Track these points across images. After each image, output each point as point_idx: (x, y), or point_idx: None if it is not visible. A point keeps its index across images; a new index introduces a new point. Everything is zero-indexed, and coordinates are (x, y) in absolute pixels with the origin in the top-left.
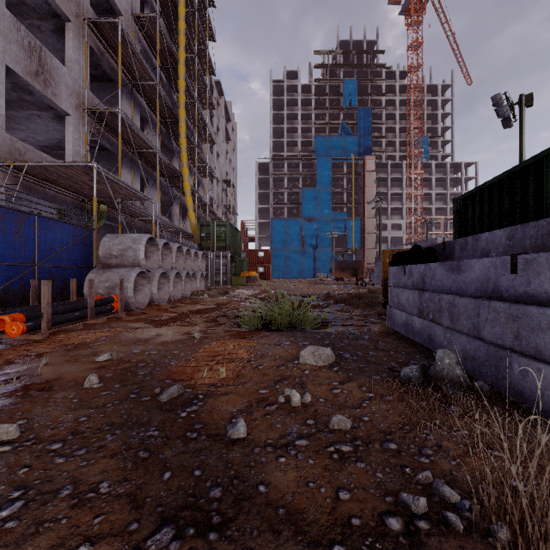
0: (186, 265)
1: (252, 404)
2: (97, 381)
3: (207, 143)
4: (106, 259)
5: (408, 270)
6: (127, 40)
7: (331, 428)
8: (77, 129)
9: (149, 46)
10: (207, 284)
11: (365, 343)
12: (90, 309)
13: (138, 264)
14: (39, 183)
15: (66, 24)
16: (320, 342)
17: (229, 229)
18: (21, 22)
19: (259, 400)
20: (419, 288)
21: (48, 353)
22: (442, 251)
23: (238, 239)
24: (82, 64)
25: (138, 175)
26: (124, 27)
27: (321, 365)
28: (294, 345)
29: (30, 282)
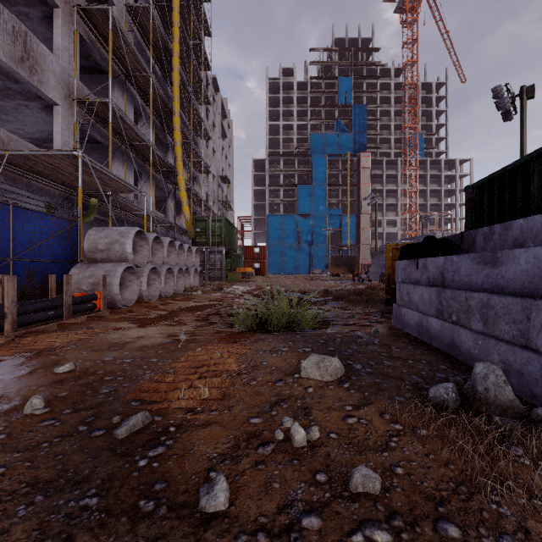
0: (179, 261)
1: (239, 443)
2: (41, 406)
3: (202, 138)
4: (91, 253)
5: (422, 264)
6: (118, 28)
7: (353, 491)
8: (66, 119)
9: (143, 38)
10: (201, 279)
11: (377, 349)
12: (67, 308)
13: (126, 258)
14: (25, 174)
15: (54, 10)
16: (323, 348)
17: (225, 224)
18: (9, 9)
19: (249, 435)
20: (437, 284)
21: (2, 362)
22: (459, 242)
23: (234, 234)
24: (71, 53)
25: (131, 169)
26: (114, 15)
27: (328, 380)
28: (293, 351)
29: (0, 277)
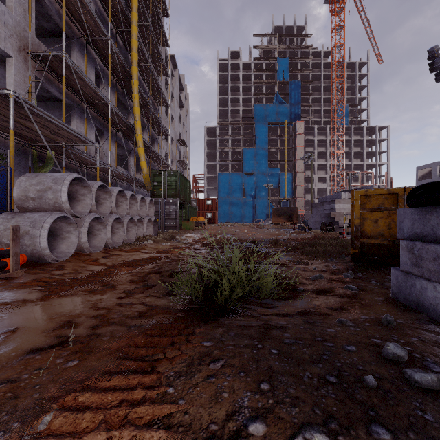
0: (132, 211)
1: None
2: None
3: (161, 104)
4: (21, 201)
5: None
6: None
7: None
8: (20, 72)
9: (104, 8)
10: (156, 228)
11: None
12: None
13: (60, 207)
14: None
15: None
16: (358, 428)
17: (179, 178)
18: None
19: None
20: None
21: None
22: None
23: (188, 188)
24: (26, 8)
25: (93, 127)
26: None
27: None
28: None
29: None
